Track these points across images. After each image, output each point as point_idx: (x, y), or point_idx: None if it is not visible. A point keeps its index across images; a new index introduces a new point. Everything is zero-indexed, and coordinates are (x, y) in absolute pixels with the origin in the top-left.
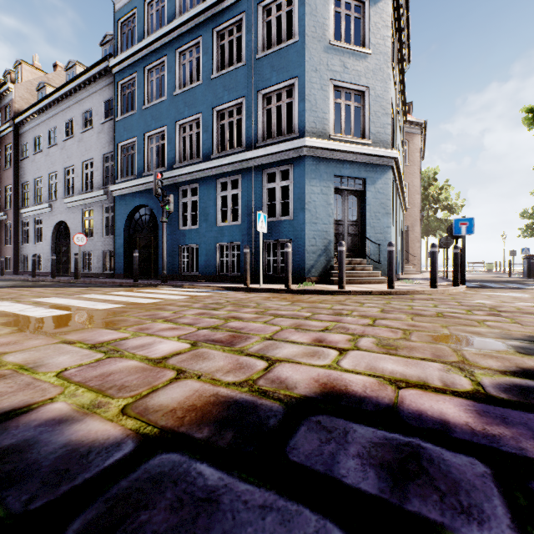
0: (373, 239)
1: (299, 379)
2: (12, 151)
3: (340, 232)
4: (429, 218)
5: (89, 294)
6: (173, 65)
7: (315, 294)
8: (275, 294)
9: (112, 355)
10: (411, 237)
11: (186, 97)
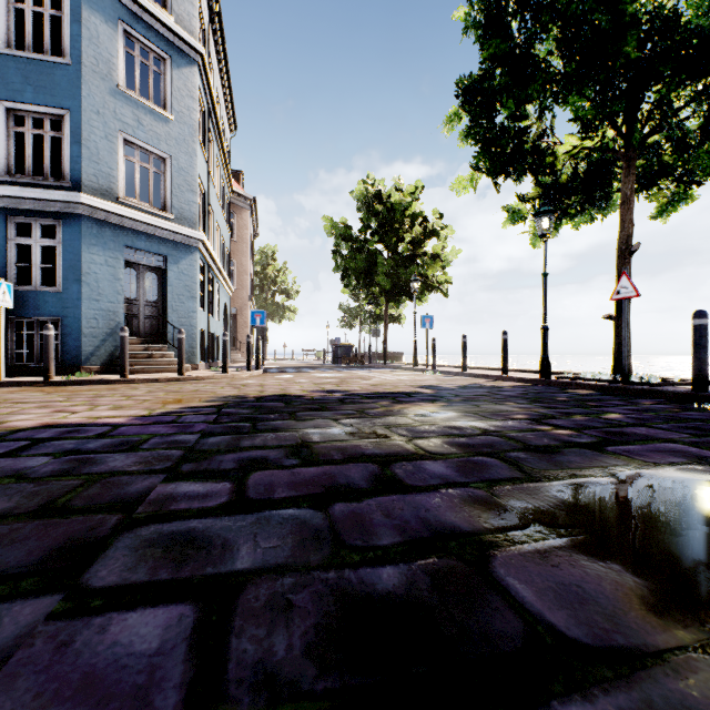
0: (176, 323)
1: (27, 424)
2: None
3: (134, 313)
4: (268, 300)
5: None
6: None
7: (89, 384)
8: (27, 388)
9: None
10: (240, 321)
11: None
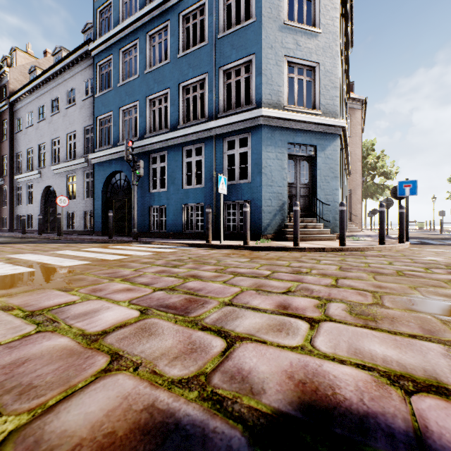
0: (323, 200)
1: (266, 372)
2: (7, 125)
3: (293, 194)
4: (367, 183)
5: (63, 251)
6: (144, 47)
7: (272, 250)
8: (235, 251)
9: (44, 329)
10: (353, 199)
11: (155, 74)
